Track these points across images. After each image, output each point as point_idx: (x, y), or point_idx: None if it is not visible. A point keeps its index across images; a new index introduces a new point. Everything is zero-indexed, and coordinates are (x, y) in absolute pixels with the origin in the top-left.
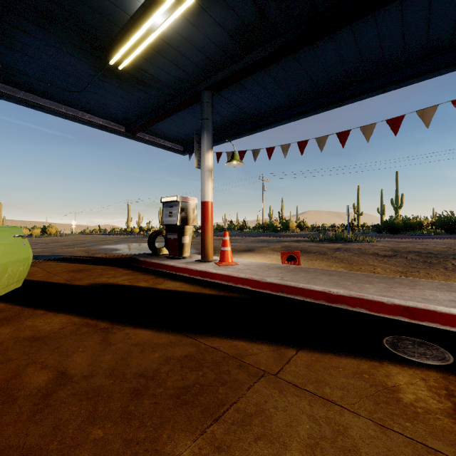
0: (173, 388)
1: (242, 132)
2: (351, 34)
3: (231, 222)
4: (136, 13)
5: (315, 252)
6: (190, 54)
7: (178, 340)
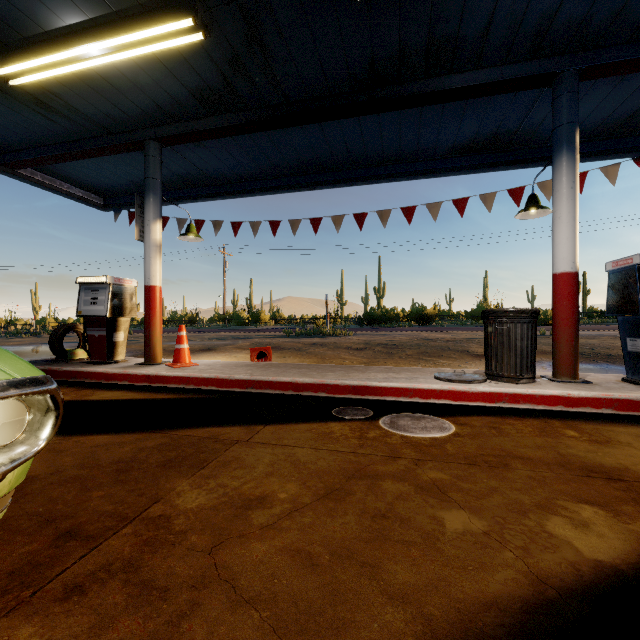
0: (157, 462)
1: (200, 195)
2: (320, 128)
3: (176, 312)
4: (55, 31)
5: (290, 348)
6: (133, 95)
7: (146, 437)
